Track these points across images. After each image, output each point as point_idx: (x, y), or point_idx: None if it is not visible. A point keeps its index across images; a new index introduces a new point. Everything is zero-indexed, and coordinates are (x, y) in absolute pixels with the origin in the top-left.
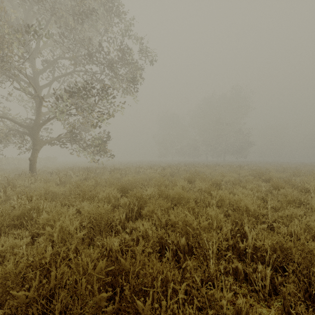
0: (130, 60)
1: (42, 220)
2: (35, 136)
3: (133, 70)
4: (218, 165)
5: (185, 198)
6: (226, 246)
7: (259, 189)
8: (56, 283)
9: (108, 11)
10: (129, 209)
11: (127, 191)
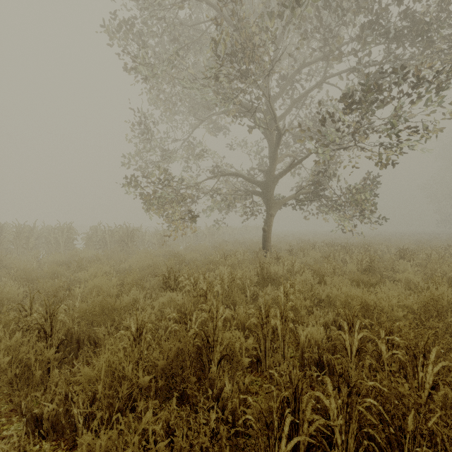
0: None
1: None
2: (269, 195)
3: None
4: None
5: None
6: None
7: None
8: None
9: None
10: None
11: None
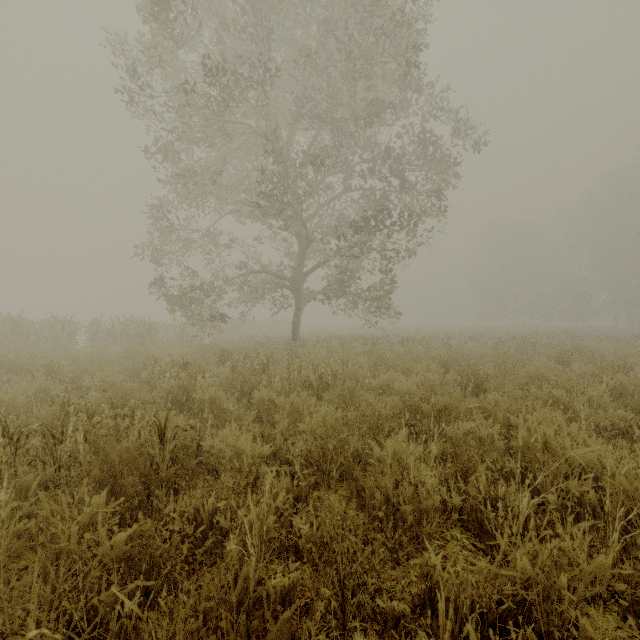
0: (438, 155)
1: (376, 382)
2: (299, 290)
3: (441, 169)
4: None
5: (549, 380)
6: (607, 420)
7: None
8: (442, 405)
9: (403, 89)
10: (461, 387)
11: (446, 369)
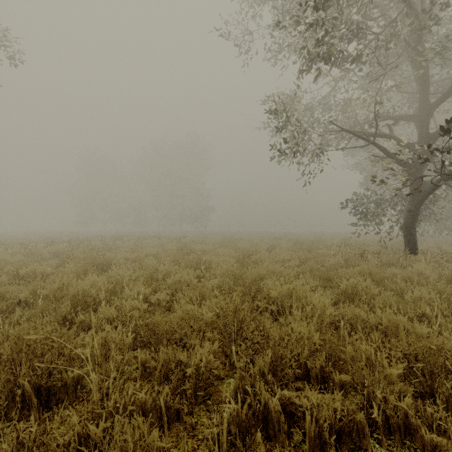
0: None
1: None
2: None
3: None
4: (157, 236)
5: None
6: None
7: (146, 266)
8: None
9: None
10: None
11: None
